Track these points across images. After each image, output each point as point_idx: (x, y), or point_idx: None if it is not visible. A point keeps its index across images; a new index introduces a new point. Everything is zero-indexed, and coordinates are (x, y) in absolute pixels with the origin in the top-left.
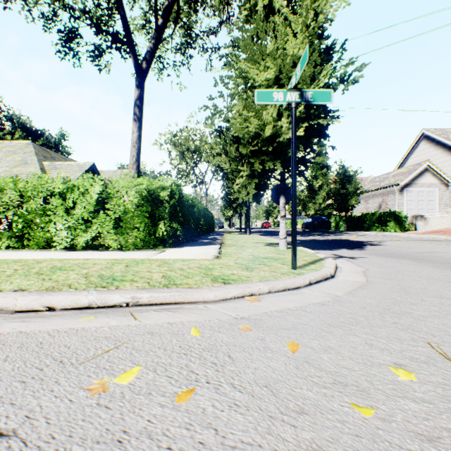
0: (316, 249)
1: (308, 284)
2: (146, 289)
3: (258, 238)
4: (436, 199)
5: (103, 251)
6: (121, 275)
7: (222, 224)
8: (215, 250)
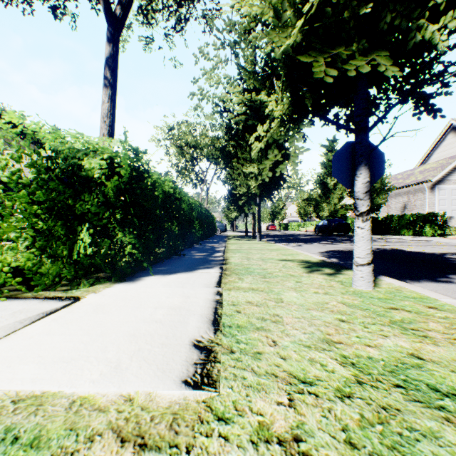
0: (406, 278)
1: None
2: None
3: (278, 249)
4: None
5: None
6: None
7: (224, 227)
8: (206, 295)
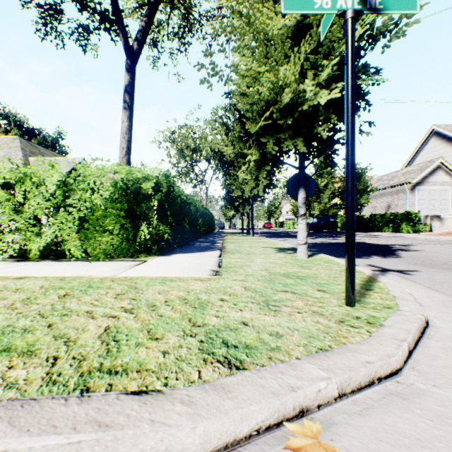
0: (341, 257)
1: (407, 355)
2: (14, 408)
3: (265, 241)
4: (449, 198)
5: (64, 261)
6: (25, 326)
7: (222, 225)
8: (213, 260)
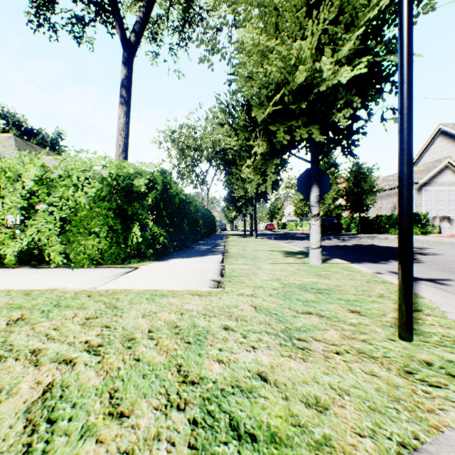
0: (355, 262)
1: None
2: None
3: (269, 243)
4: None
5: (44, 268)
6: None
7: (224, 226)
8: (215, 266)
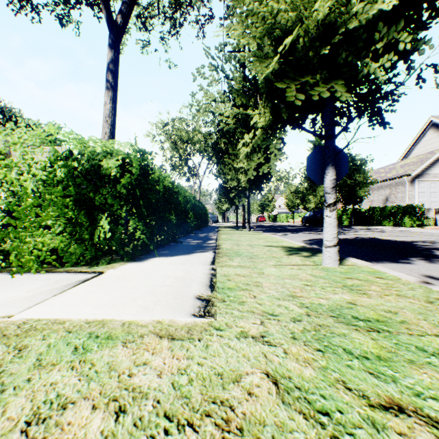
0: (372, 260)
1: None
2: None
3: (265, 237)
4: None
5: None
6: None
7: (216, 218)
8: (203, 270)
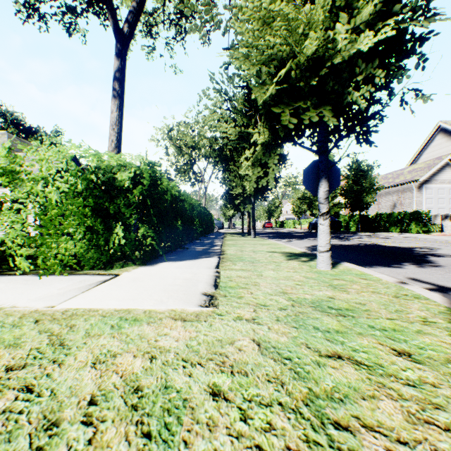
0: (366, 265)
1: None
2: None
3: (269, 243)
4: None
5: (9, 275)
6: None
7: (222, 224)
8: (208, 272)
